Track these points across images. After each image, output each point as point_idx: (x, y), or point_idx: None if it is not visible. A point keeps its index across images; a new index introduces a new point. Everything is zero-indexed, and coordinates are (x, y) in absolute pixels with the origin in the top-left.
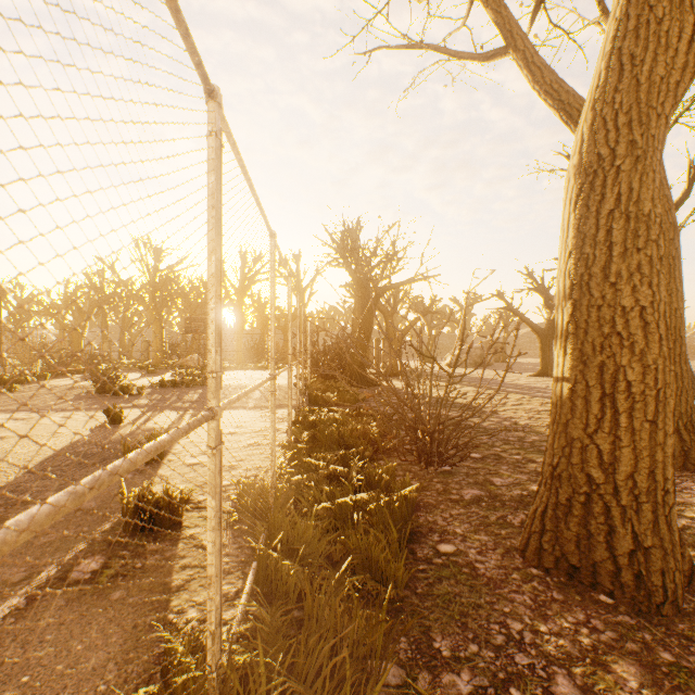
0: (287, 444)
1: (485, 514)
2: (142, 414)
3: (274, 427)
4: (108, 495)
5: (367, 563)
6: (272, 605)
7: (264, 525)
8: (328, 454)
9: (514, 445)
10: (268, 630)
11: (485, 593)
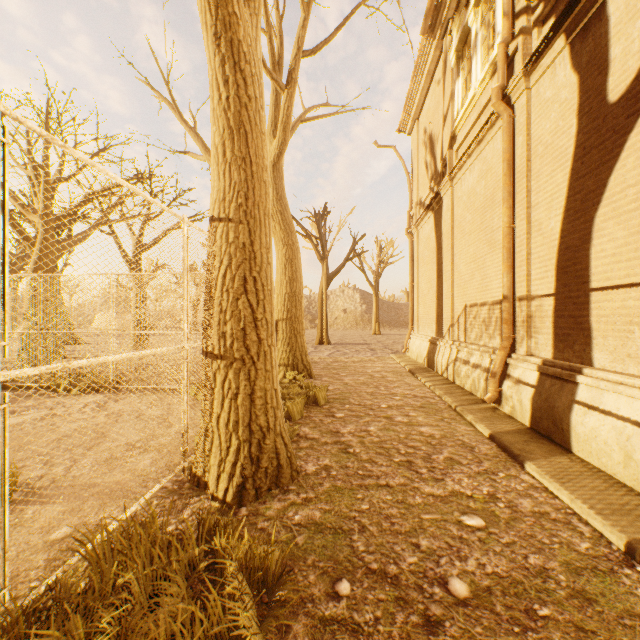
0: None
1: None
2: None
3: None
4: None
5: None
6: None
7: None
8: None
9: None
10: None
11: None
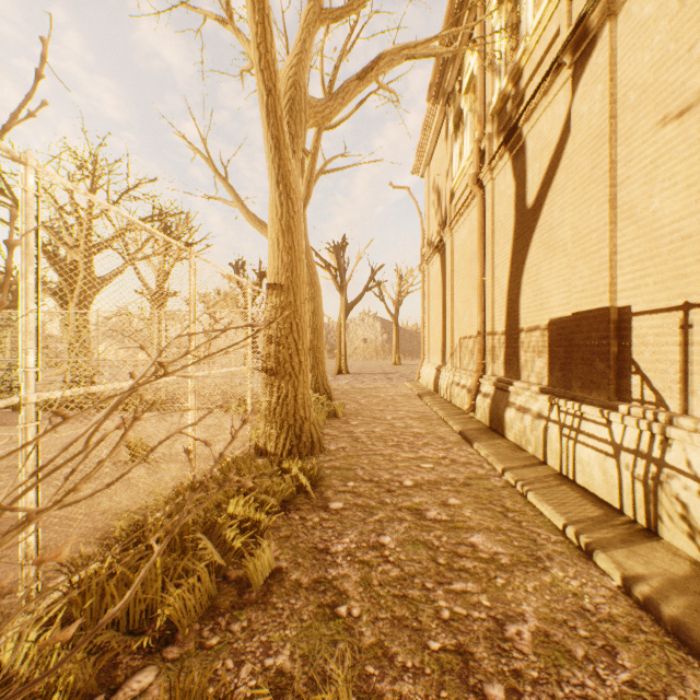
0: None
1: None
2: None
3: None
4: None
5: None
6: None
7: None
8: None
9: None
10: None
11: None
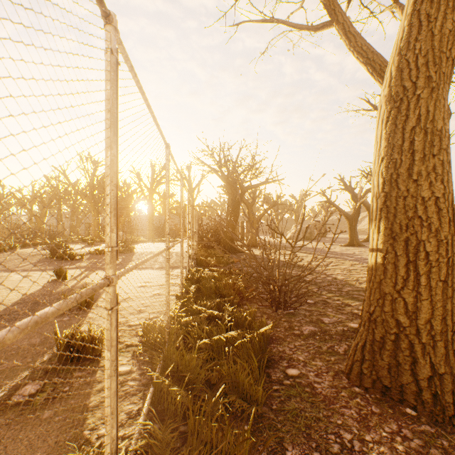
0: (179, 295)
1: (319, 345)
2: (81, 273)
3: (168, 284)
4: (49, 333)
5: (236, 385)
6: (163, 423)
7: (160, 356)
8: (208, 302)
9: (335, 294)
10: (159, 445)
11: (323, 408)
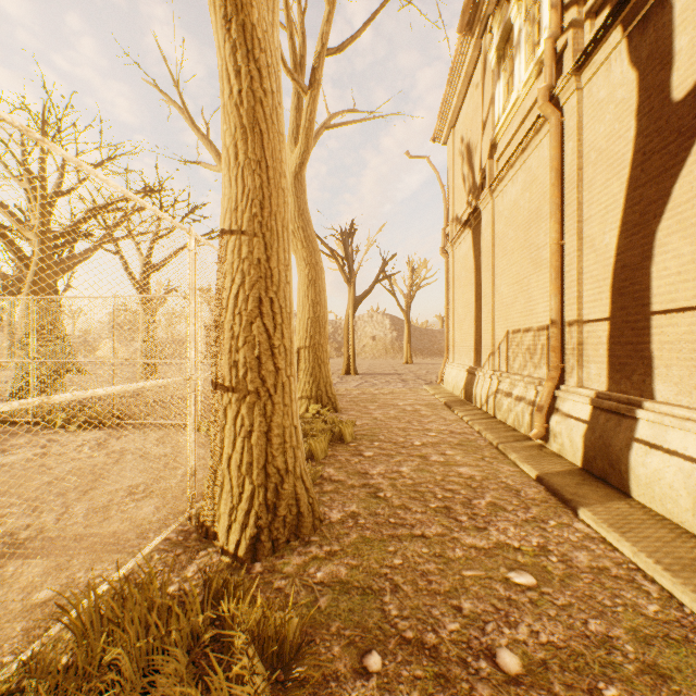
0: None
1: None
2: None
3: None
4: None
5: None
6: None
7: None
8: None
9: None
10: None
11: None
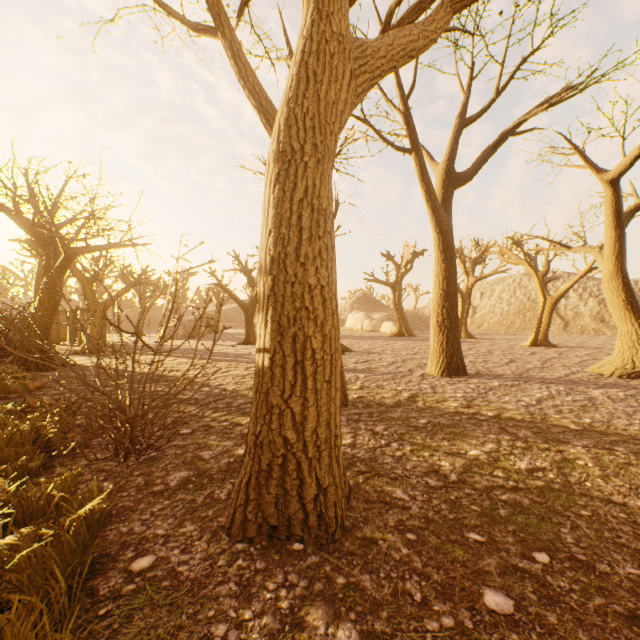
0: None
1: (193, 497)
2: None
3: None
4: None
5: None
6: None
7: None
8: None
9: (223, 412)
10: None
11: (189, 603)
